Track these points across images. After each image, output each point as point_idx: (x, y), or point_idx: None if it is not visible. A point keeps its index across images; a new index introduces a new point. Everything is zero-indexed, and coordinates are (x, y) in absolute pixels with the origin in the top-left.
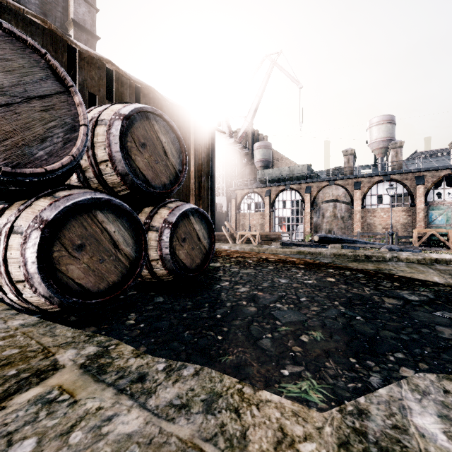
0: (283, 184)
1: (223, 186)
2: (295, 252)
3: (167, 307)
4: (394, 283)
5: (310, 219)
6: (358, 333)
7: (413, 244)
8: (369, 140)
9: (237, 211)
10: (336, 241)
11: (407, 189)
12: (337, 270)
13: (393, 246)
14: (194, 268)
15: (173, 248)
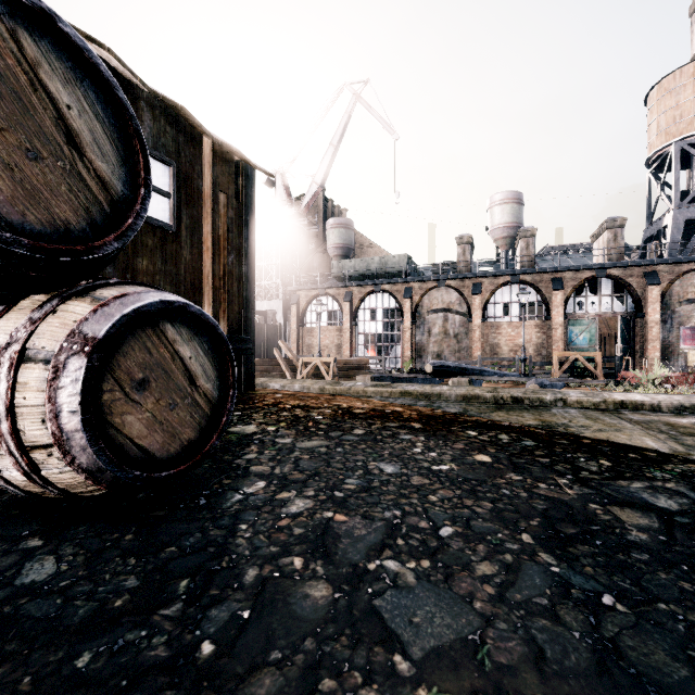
0: (371, 283)
1: (278, 284)
2: (398, 393)
3: (42, 615)
4: (600, 461)
5: (411, 337)
6: (656, 694)
7: (552, 373)
8: (489, 225)
9: (300, 324)
10: (458, 372)
11: (542, 296)
12: (483, 431)
13: (544, 380)
14: (176, 453)
15: (101, 409)
